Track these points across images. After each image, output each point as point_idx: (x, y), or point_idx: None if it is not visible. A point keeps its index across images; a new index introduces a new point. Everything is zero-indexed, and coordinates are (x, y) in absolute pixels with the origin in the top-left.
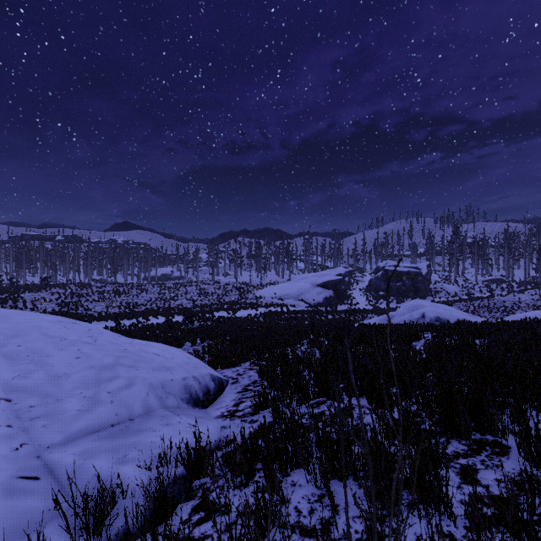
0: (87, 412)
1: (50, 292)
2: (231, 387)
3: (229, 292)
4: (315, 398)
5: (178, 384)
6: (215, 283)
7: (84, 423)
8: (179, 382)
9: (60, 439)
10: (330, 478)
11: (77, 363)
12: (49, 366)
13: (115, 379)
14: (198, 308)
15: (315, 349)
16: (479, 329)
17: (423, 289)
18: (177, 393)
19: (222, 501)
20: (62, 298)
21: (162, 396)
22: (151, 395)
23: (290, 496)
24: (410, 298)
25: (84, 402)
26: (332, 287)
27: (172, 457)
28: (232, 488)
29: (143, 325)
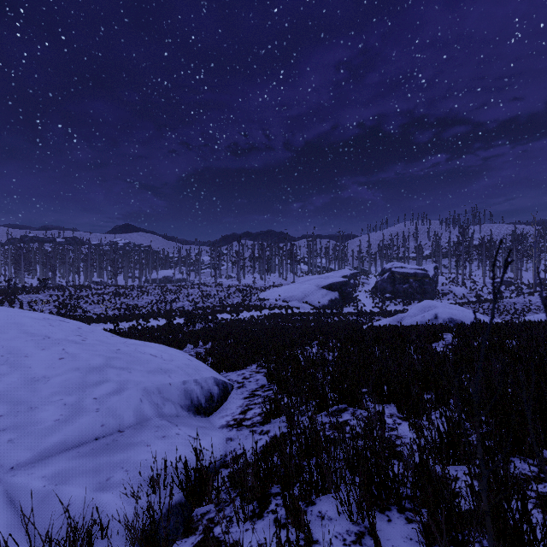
0: (66, 422)
1: (48, 294)
2: (236, 392)
3: (232, 295)
4: (334, 405)
5: (177, 388)
6: (218, 285)
7: (62, 436)
8: (178, 386)
9: (29, 457)
10: (368, 508)
11: (59, 365)
12: (26, 368)
13: (103, 383)
14: (200, 310)
15: (326, 351)
16: (502, 329)
17: (431, 291)
18: (175, 399)
19: (230, 539)
20: (60, 300)
21: (158, 402)
22: (145, 401)
23: (318, 534)
24: (417, 301)
25: (64, 411)
26: (337, 289)
27: (167, 480)
28: (243, 519)
29: (143, 326)
